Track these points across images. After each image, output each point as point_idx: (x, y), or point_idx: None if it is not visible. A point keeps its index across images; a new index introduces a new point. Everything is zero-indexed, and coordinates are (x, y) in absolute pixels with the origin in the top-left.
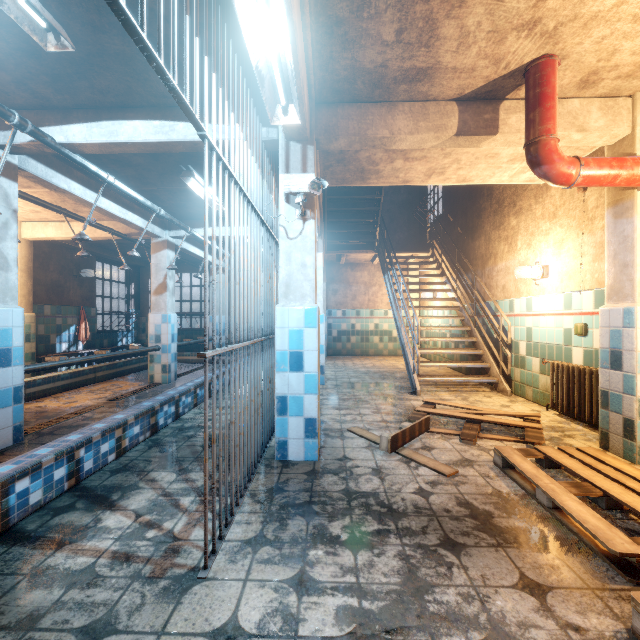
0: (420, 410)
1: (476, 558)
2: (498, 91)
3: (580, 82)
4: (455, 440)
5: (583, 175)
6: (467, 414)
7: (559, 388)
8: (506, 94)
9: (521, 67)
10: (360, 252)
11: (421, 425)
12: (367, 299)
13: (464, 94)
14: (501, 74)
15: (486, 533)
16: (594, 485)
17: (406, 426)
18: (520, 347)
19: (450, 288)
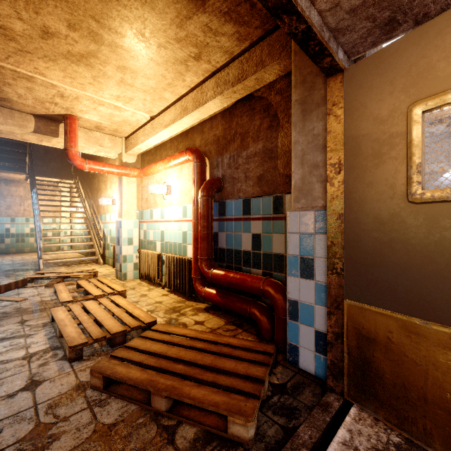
0: (27, 277)
1: (4, 321)
2: (57, 118)
3: (96, 127)
4: (42, 288)
5: (88, 167)
6: (57, 275)
7: (115, 257)
8: (62, 121)
9: (62, 114)
10: (11, 172)
11: (18, 283)
12: (23, 209)
13: (37, 114)
14: (53, 113)
15: (19, 314)
16: (84, 288)
17: (3, 284)
18: (108, 239)
19: (82, 205)
